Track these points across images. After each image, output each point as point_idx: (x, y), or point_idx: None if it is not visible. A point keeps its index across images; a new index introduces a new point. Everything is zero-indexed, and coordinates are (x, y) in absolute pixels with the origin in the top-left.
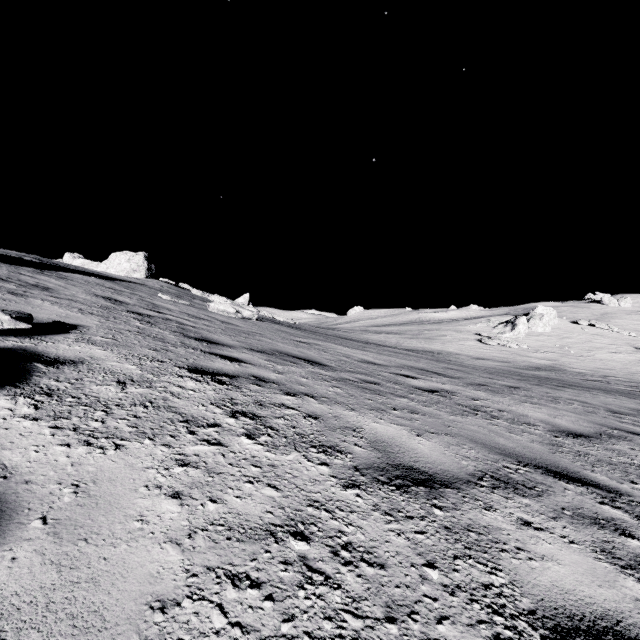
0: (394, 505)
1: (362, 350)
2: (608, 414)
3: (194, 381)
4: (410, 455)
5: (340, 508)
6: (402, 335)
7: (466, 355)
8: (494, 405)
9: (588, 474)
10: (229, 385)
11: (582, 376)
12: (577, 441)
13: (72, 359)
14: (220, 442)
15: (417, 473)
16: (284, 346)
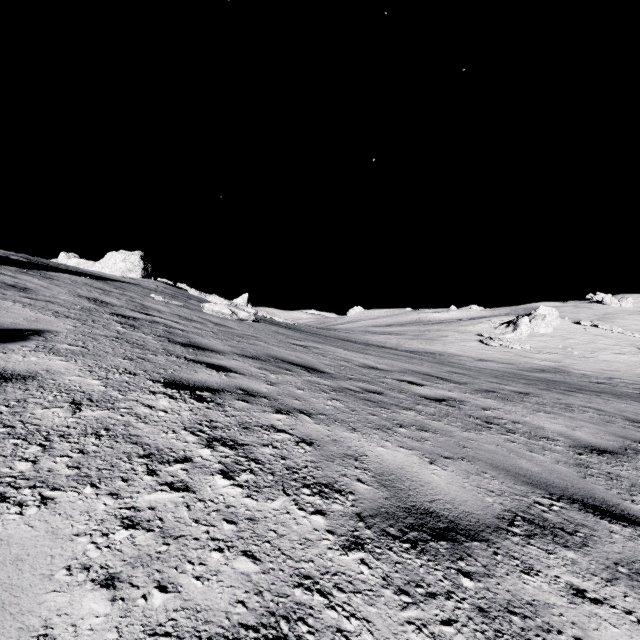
0: (410, 575)
1: (363, 353)
2: (626, 423)
3: (168, 398)
4: (424, 492)
5: (339, 586)
6: (403, 336)
7: (468, 356)
8: (507, 416)
9: (629, 507)
10: (210, 402)
11: (587, 378)
12: (603, 459)
13: (22, 373)
14: (187, 485)
15: (435, 519)
16: (280, 350)
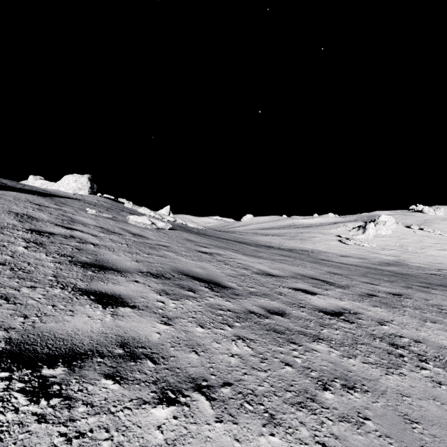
0: None
1: (257, 257)
2: None
3: None
4: None
5: None
6: (282, 237)
7: (332, 253)
8: (404, 331)
9: None
10: (52, 398)
11: (423, 270)
12: None
13: None
14: None
15: None
16: (187, 261)
